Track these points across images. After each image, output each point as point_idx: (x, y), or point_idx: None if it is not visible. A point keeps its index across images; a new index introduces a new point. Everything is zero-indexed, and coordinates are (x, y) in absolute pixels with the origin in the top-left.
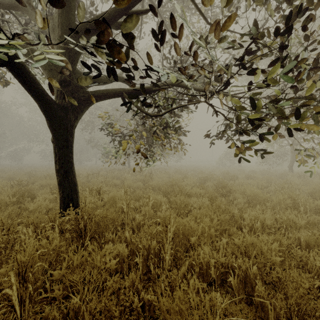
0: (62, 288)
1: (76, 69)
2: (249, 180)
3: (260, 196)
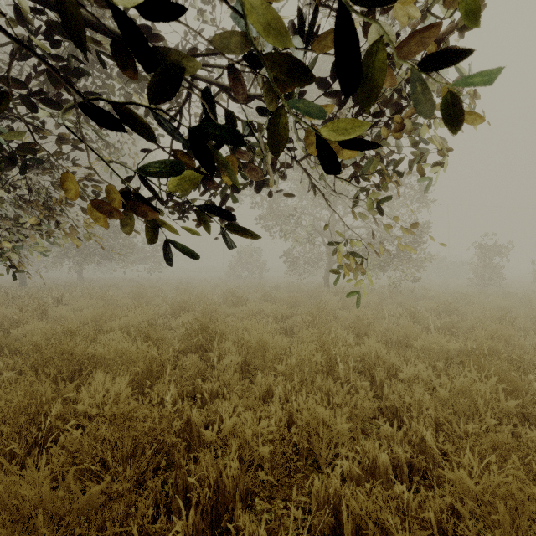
0: None
1: None
2: (264, 304)
3: (270, 346)
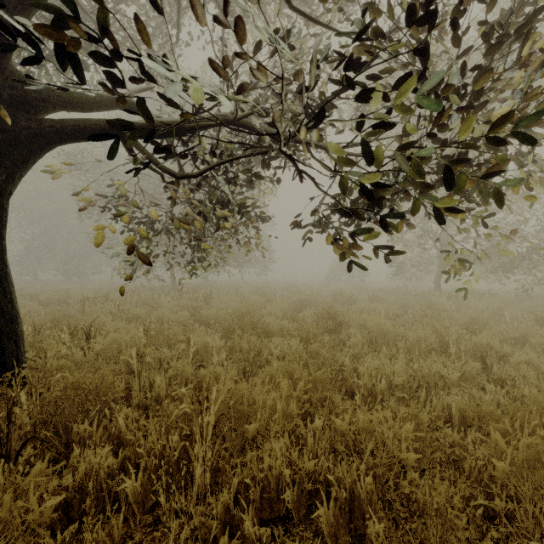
0: None
1: (11, 69)
2: (374, 304)
3: (389, 331)
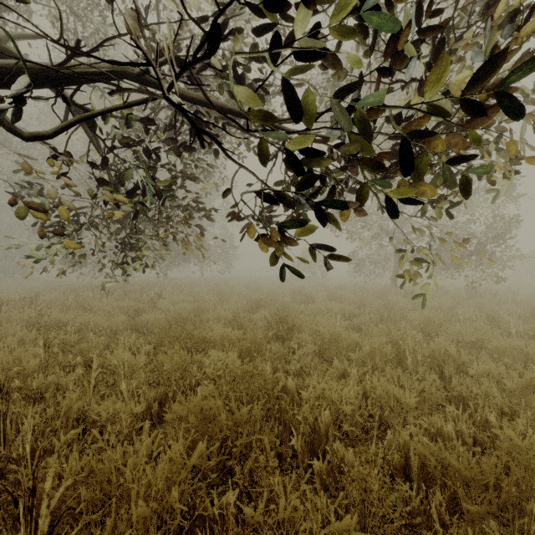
0: None
1: None
2: (331, 303)
3: (342, 338)
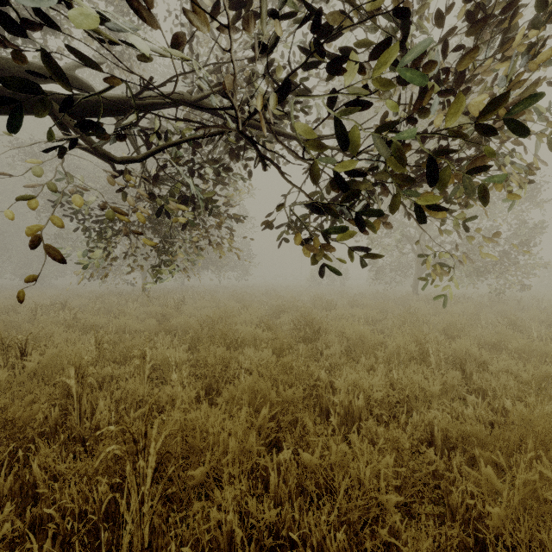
0: None
1: None
2: (353, 309)
3: (368, 339)
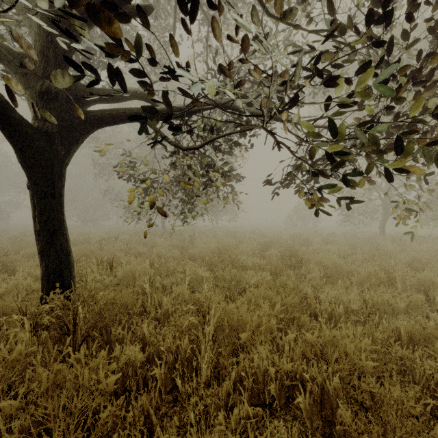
0: (28, 424)
1: None
2: (327, 245)
3: (343, 267)
